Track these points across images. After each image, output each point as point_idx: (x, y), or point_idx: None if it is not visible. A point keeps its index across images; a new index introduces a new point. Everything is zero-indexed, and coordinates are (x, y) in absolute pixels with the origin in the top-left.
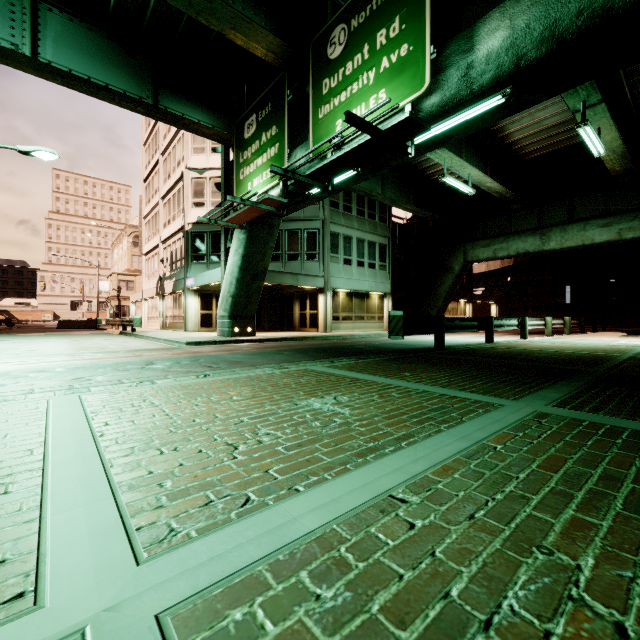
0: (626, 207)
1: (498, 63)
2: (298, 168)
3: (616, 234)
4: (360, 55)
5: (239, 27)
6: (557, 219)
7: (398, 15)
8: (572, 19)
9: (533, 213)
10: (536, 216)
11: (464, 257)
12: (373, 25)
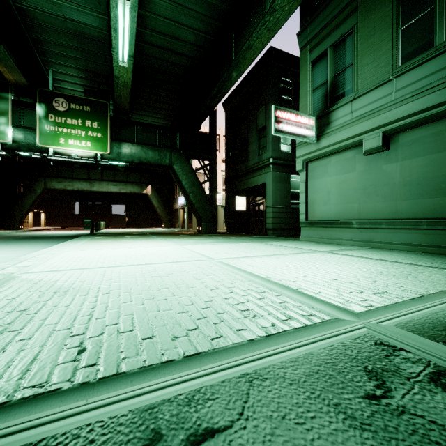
0: (121, 180)
1: (128, 157)
2: (50, 156)
3: (119, 190)
4: (77, 121)
5: (10, 69)
6: (96, 177)
7: (97, 122)
8: (144, 159)
9: (85, 171)
10: (87, 173)
11: (45, 185)
12: (84, 115)
